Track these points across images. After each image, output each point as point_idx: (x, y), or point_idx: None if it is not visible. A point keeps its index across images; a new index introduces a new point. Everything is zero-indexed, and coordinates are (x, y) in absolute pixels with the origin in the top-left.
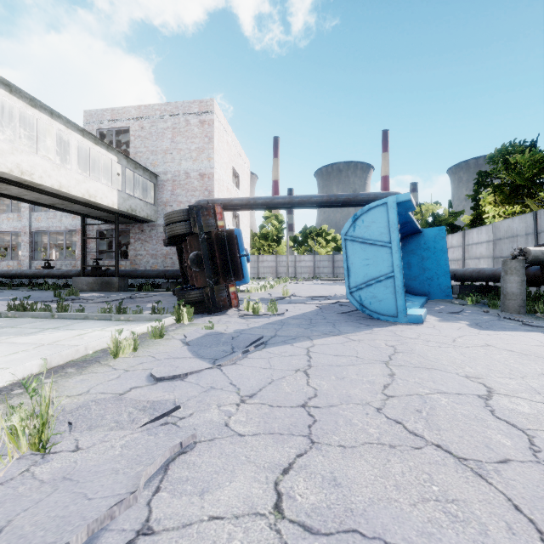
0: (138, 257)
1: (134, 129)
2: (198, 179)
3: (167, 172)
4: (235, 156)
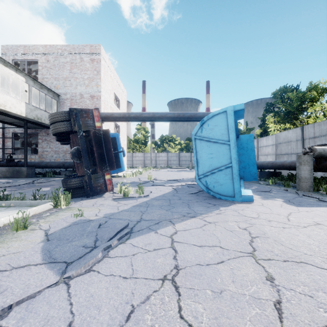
0: (44, 153)
1: (42, 61)
2: (89, 99)
3: (67, 93)
4: (117, 87)
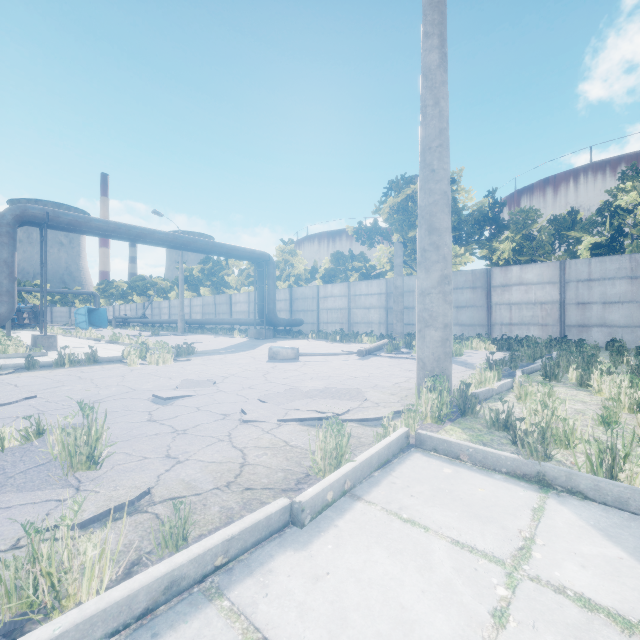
0: None
1: None
2: None
3: None
4: None
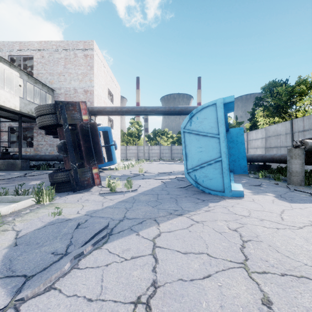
0: (39, 146)
1: (37, 57)
2: (83, 94)
3: (61, 88)
4: (110, 82)
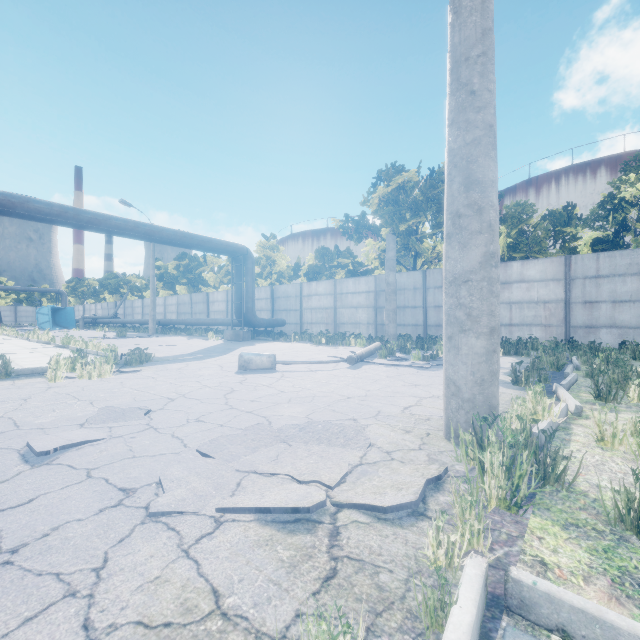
0: None
1: None
2: None
3: None
4: None
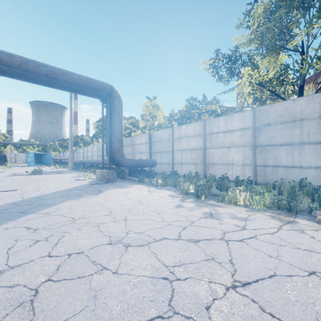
0: None
1: None
2: None
3: None
4: None
